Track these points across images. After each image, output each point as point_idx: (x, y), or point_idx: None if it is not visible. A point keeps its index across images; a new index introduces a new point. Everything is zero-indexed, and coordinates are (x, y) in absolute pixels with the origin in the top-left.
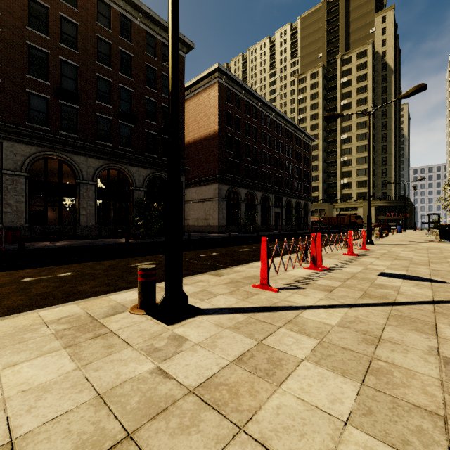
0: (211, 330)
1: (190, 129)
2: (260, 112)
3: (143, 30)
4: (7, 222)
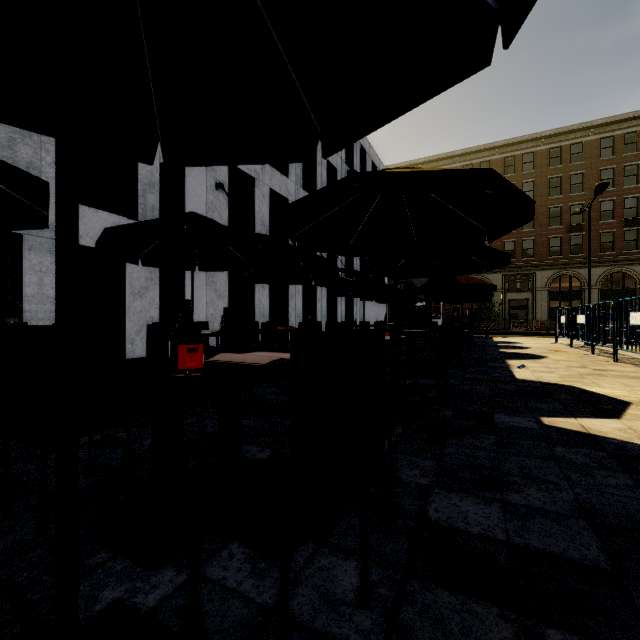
0: None
1: None
2: None
3: None
4: (537, 318)
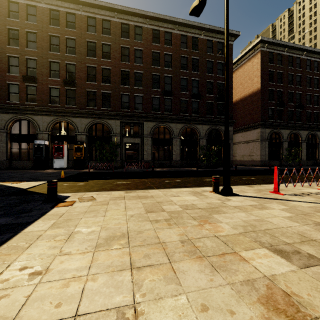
0: (241, 199)
1: (237, 91)
2: (305, 60)
3: (205, 40)
4: (145, 159)
